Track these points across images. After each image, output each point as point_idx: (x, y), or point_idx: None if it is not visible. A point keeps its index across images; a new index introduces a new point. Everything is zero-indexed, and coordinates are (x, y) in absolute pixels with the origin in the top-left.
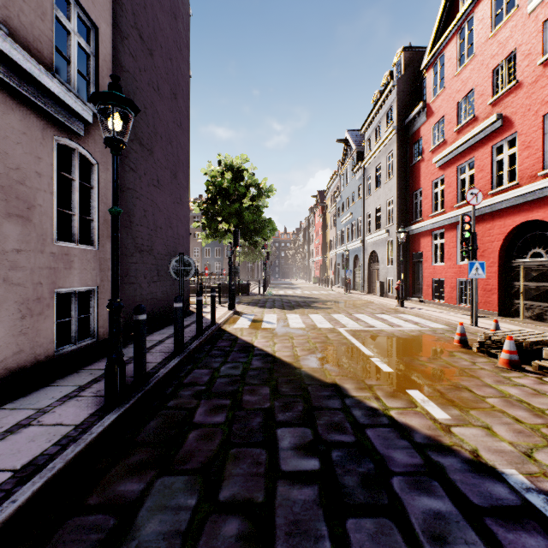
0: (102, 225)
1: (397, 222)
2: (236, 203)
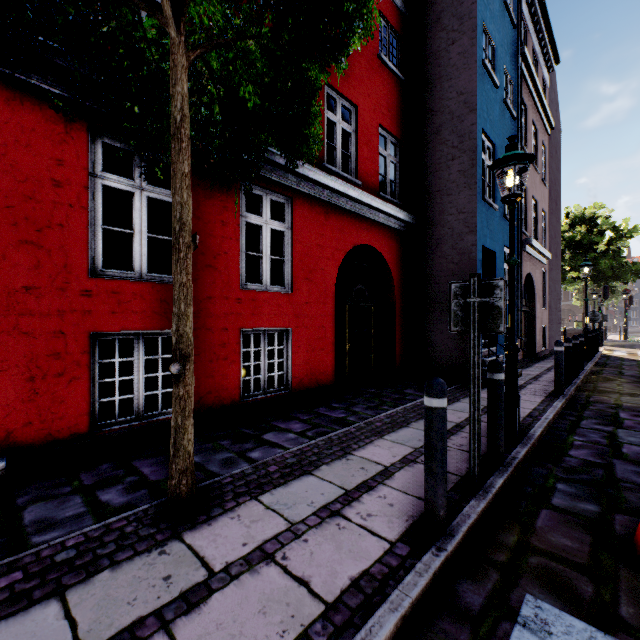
0: (546, 298)
1: None
2: (590, 253)
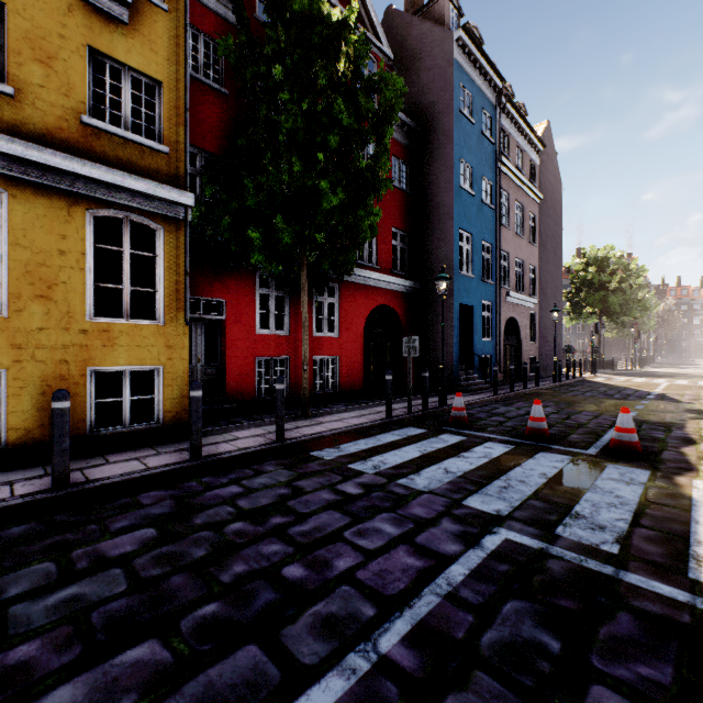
0: (536, 334)
1: None
2: (600, 291)
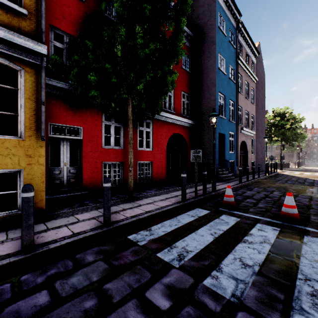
0: (254, 150)
1: None
2: (282, 129)
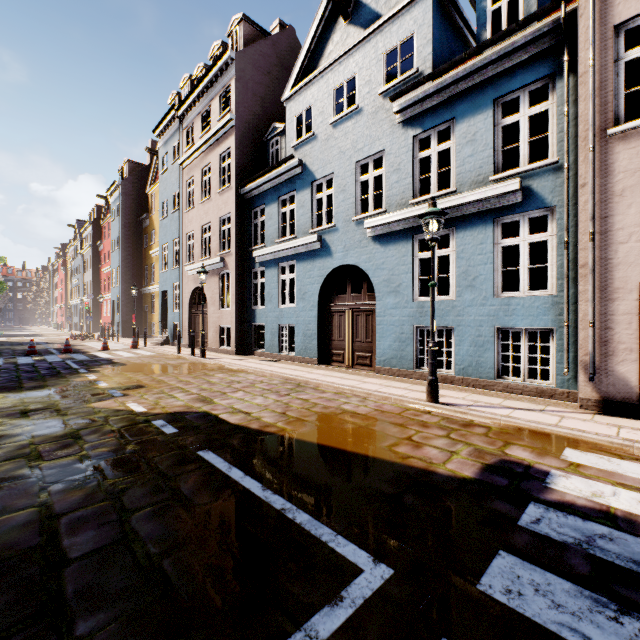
0: None
1: (93, 293)
2: None
